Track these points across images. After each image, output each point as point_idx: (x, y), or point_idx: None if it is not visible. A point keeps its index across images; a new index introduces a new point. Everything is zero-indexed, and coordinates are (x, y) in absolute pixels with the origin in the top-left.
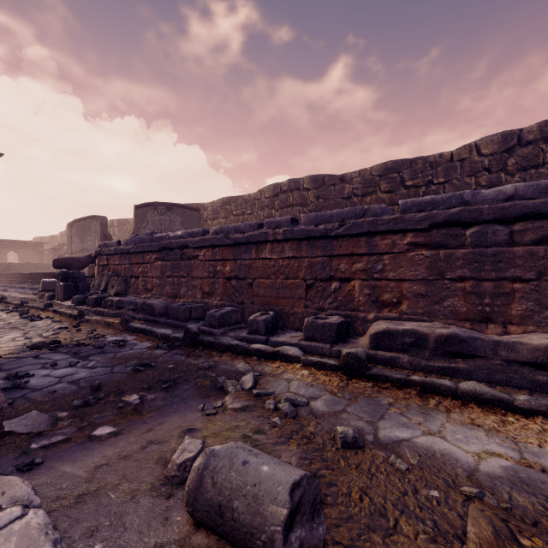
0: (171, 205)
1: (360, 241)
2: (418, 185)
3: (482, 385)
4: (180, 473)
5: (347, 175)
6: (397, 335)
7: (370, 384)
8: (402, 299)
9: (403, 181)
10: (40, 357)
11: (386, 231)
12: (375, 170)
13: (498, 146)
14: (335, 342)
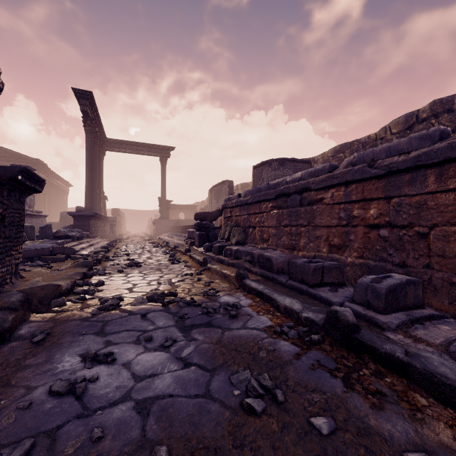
0: (284, 161)
1: None
2: None
3: None
4: None
5: None
6: None
7: None
8: None
9: None
10: (147, 317)
11: None
12: None
13: None
14: None
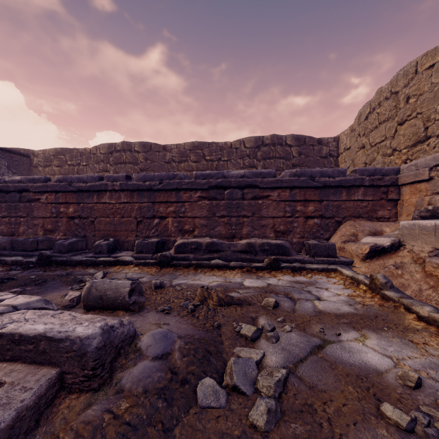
0: None
1: (172, 193)
2: (213, 160)
3: (220, 260)
4: (71, 303)
5: (168, 145)
6: (188, 244)
7: (172, 268)
8: (195, 228)
9: (204, 156)
10: None
11: (187, 189)
12: (187, 146)
13: (253, 144)
14: (155, 253)
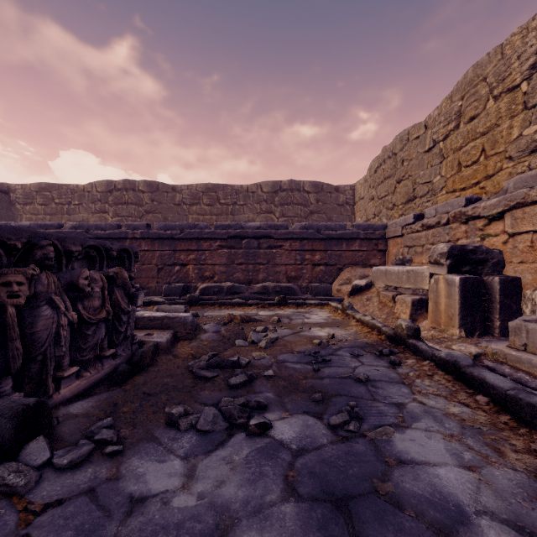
0: None
1: (193, 242)
2: (228, 204)
3: (240, 299)
4: None
5: (178, 186)
6: (212, 288)
7: (200, 307)
8: (215, 274)
9: (219, 199)
10: None
11: (207, 238)
12: (200, 187)
13: (271, 189)
14: (181, 296)
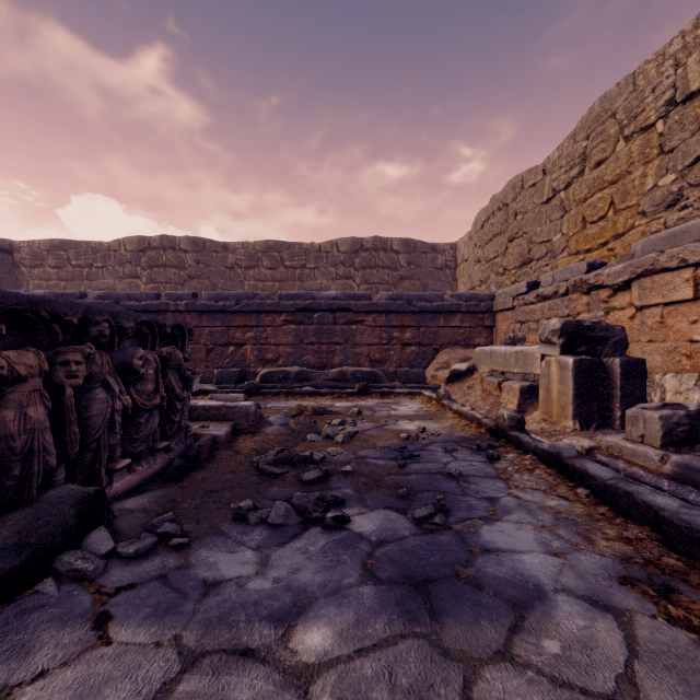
0: None
1: (252, 316)
2: (295, 267)
3: (311, 388)
4: None
5: (230, 244)
6: (276, 373)
7: (261, 397)
8: (280, 357)
9: (283, 261)
10: None
11: (269, 311)
12: (258, 246)
13: (350, 248)
14: (238, 383)
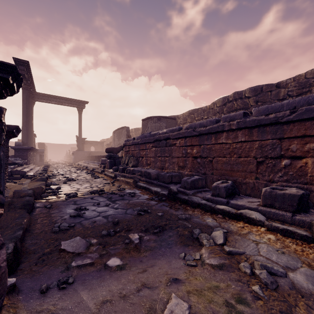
0: (160, 117)
1: None
2: None
3: None
4: None
5: (282, 82)
6: None
7: None
8: None
9: None
10: (93, 198)
11: None
12: (310, 74)
13: None
14: (296, 212)
